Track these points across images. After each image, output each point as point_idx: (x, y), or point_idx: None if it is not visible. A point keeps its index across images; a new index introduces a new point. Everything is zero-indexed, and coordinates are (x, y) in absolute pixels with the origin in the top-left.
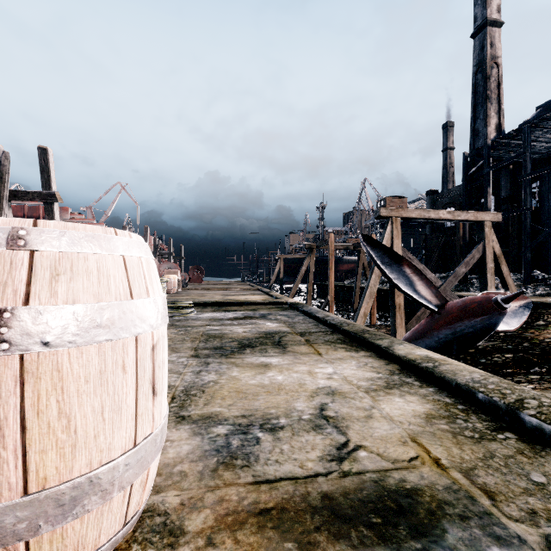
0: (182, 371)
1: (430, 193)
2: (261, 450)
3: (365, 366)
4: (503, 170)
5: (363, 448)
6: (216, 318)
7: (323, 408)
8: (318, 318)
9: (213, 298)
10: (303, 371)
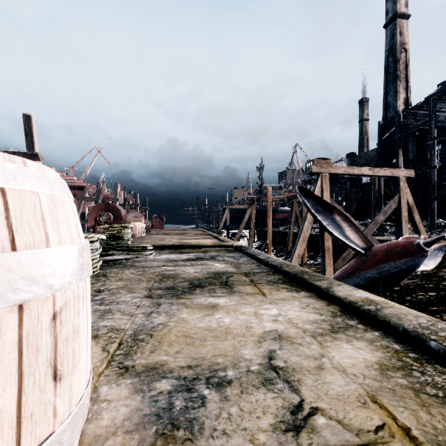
0: (134, 312)
1: (349, 155)
2: (206, 415)
3: (307, 307)
4: (410, 136)
5: (320, 411)
6: (171, 260)
7: (271, 356)
8: (260, 259)
9: (170, 241)
10: (249, 312)
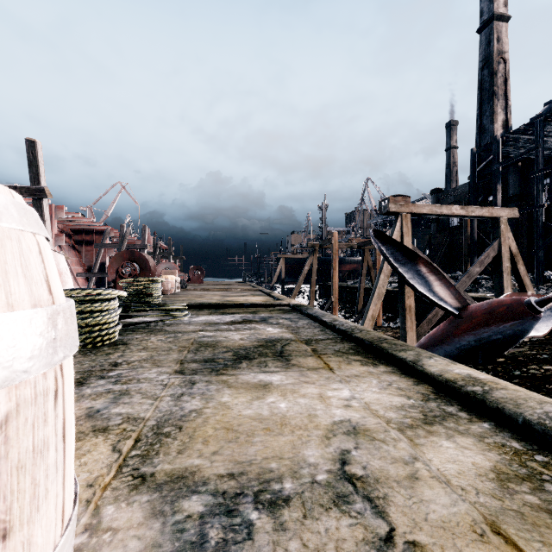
0: (159, 394)
1: (434, 191)
2: None
3: (389, 387)
4: (511, 168)
5: (419, 548)
6: (211, 323)
7: (344, 460)
8: (324, 322)
9: (211, 299)
10: (312, 395)
